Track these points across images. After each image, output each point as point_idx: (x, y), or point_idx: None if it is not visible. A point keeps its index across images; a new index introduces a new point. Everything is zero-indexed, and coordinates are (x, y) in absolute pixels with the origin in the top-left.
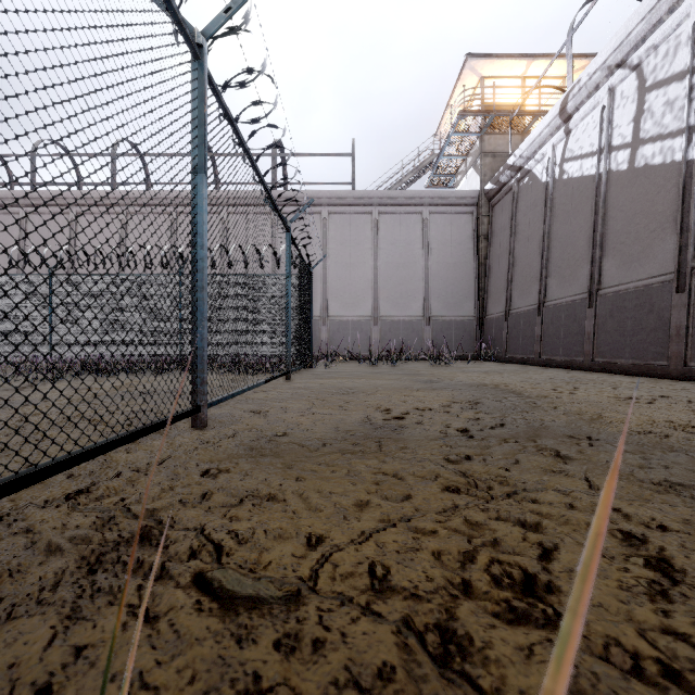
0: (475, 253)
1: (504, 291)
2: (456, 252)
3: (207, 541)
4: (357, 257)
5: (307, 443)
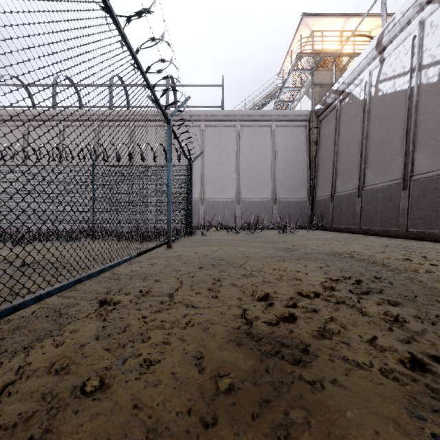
0: (307, 154)
1: (330, 180)
2: (294, 153)
3: None
4: (225, 157)
5: None
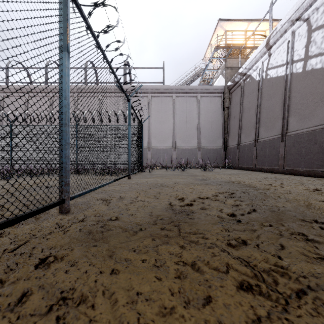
0: (222, 116)
1: (237, 134)
2: (213, 115)
3: None
4: (165, 118)
5: (129, 228)
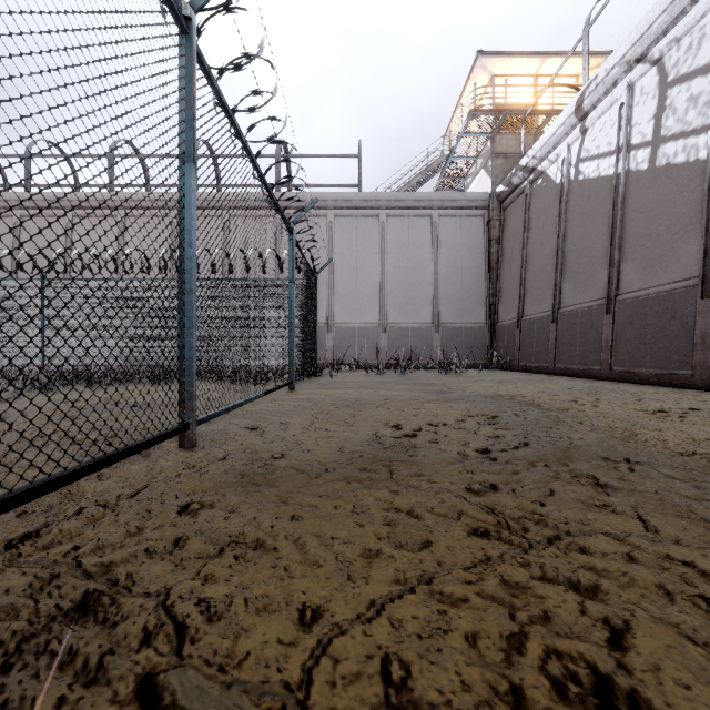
0: (486, 258)
1: (516, 297)
2: (467, 257)
3: (168, 618)
4: (364, 262)
5: (307, 468)
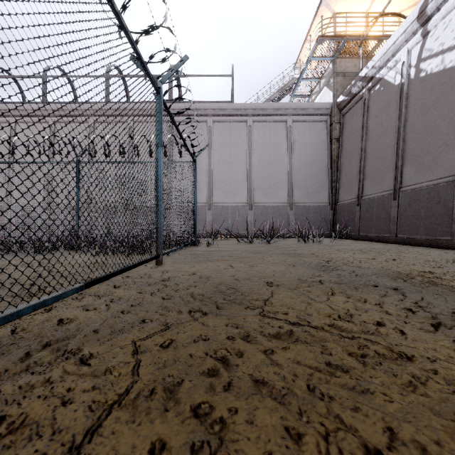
0: (328, 153)
1: (356, 181)
2: (314, 152)
3: None
4: (236, 156)
5: None
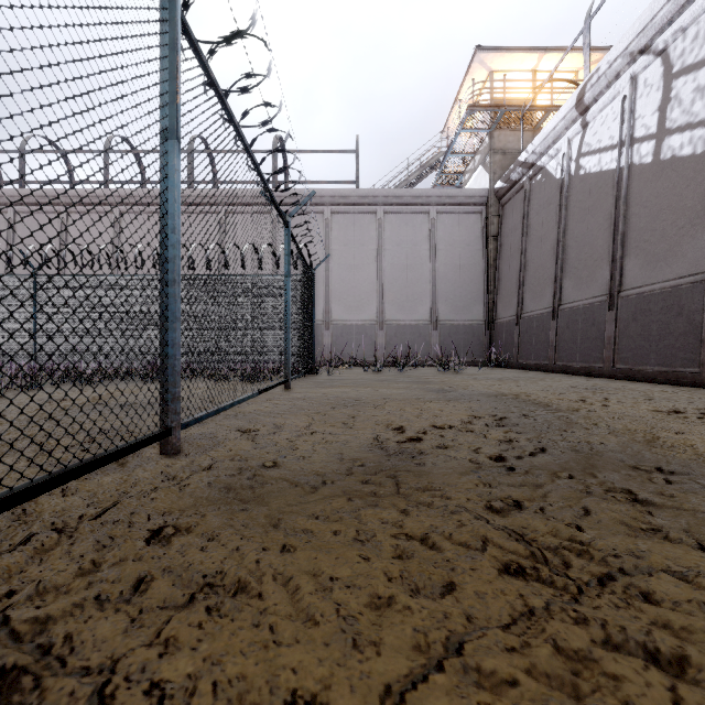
0: (484, 254)
1: (515, 294)
2: (465, 253)
3: None
4: (362, 259)
5: (302, 480)
